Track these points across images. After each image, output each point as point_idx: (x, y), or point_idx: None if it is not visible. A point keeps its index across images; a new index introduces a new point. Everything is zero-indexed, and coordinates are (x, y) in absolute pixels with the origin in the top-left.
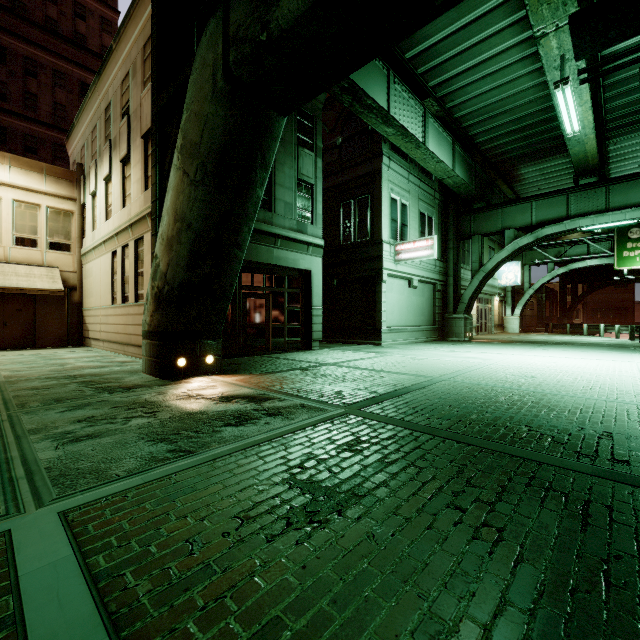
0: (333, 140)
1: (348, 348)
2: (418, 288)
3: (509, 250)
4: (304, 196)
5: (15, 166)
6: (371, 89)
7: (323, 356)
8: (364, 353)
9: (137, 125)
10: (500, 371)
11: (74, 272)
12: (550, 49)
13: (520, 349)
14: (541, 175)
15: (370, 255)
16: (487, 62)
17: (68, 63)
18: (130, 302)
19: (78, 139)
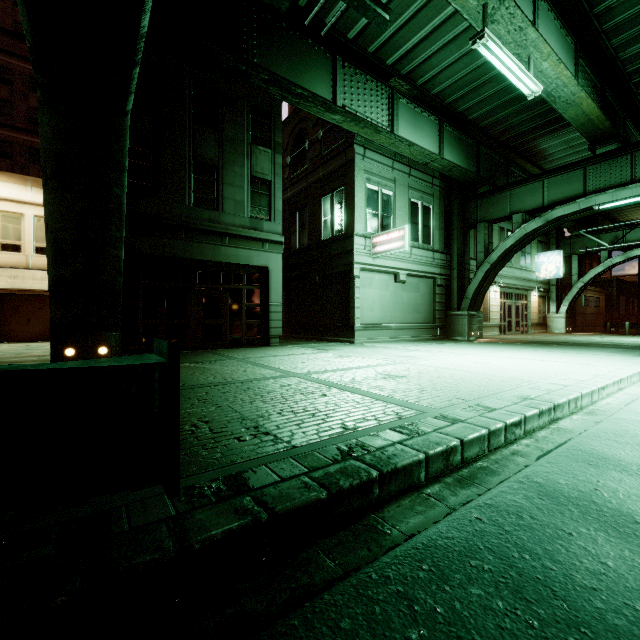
0: (316, 134)
1: (311, 345)
2: (410, 283)
3: (516, 237)
4: (260, 193)
5: (36, 187)
6: (308, 77)
7: (259, 352)
8: (309, 350)
9: None
10: (387, 370)
11: None
12: (465, 0)
13: (499, 349)
14: (570, 148)
15: (344, 249)
16: (442, 28)
17: None
18: None
19: None
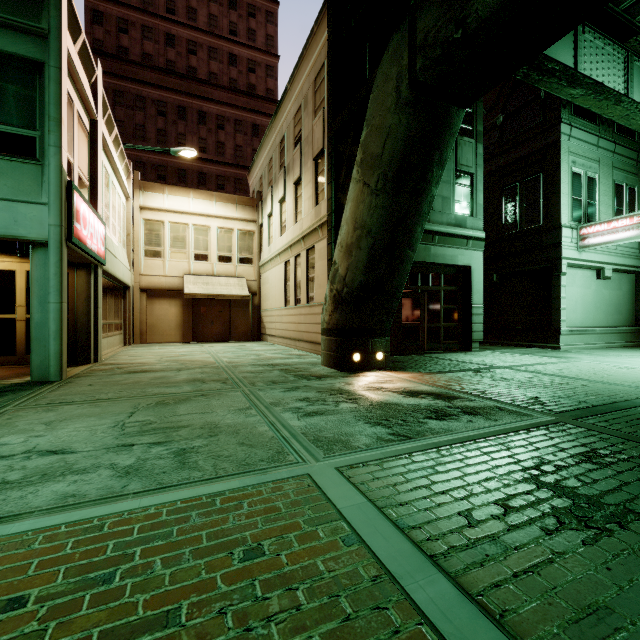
0: (492, 120)
1: (515, 351)
2: (611, 279)
3: None
4: (462, 187)
5: (218, 201)
6: (552, 50)
7: (489, 358)
8: (540, 357)
9: (308, 150)
10: None
11: (255, 280)
12: None
13: None
14: None
15: (543, 243)
16: None
17: (244, 111)
18: (302, 304)
19: (257, 171)
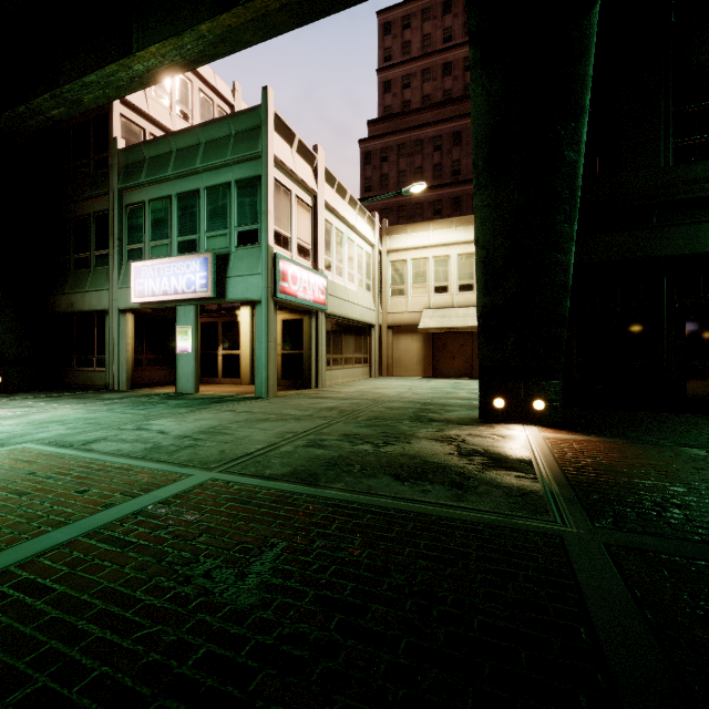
0: None
1: None
2: None
3: None
4: None
5: (459, 226)
6: None
7: None
8: None
9: None
10: None
11: None
12: None
13: None
14: None
15: None
16: None
17: None
18: None
19: None
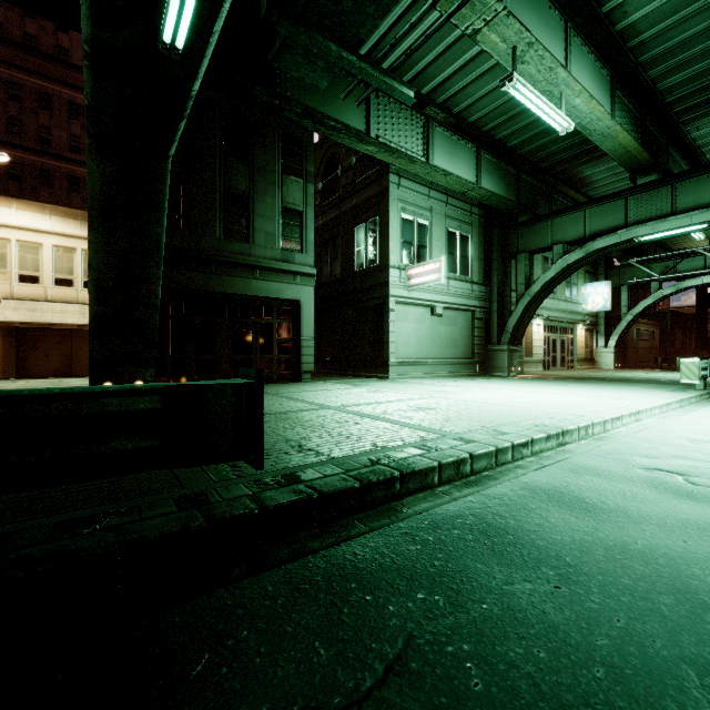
0: (349, 161)
1: (344, 381)
2: (447, 316)
3: (556, 269)
4: (292, 224)
5: (55, 215)
6: (341, 109)
7: (291, 387)
8: (342, 385)
9: None
10: (419, 403)
11: None
12: (494, 44)
13: (536, 385)
14: (614, 175)
15: (378, 282)
16: (476, 60)
17: None
18: None
19: None
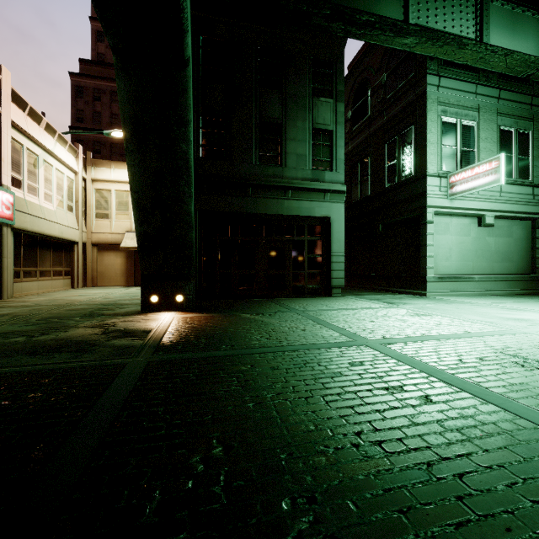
0: (379, 80)
1: (375, 297)
2: (498, 226)
3: None
4: (322, 144)
5: None
6: (374, 3)
7: (320, 303)
8: (375, 303)
9: None
10: (508, 345)
11: None
12: None
13: None
14: None
15: (413, 193)
16: None
17: None
18: None
19: None
